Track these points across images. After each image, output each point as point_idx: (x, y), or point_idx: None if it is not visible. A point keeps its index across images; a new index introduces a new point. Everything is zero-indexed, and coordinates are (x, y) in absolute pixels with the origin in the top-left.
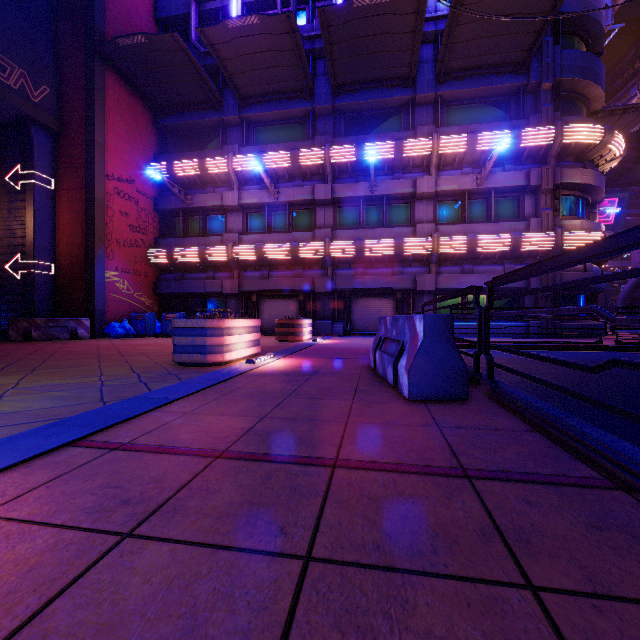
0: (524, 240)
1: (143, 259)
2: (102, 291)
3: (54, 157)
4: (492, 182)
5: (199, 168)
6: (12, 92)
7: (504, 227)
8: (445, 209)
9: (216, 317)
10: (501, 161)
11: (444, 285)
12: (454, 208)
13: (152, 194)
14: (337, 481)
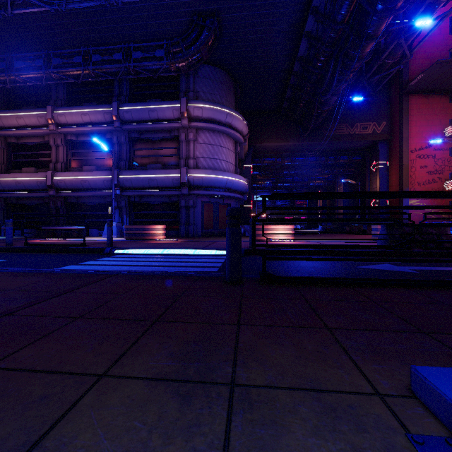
0: None
1: (439, 189)
2: (407, 211)
3: (388, 151)
4: None
5: None
6: (369, 135)
7: None
8: None
9: None
10: None
11: None
12: None
13: (448, 146)
14: None
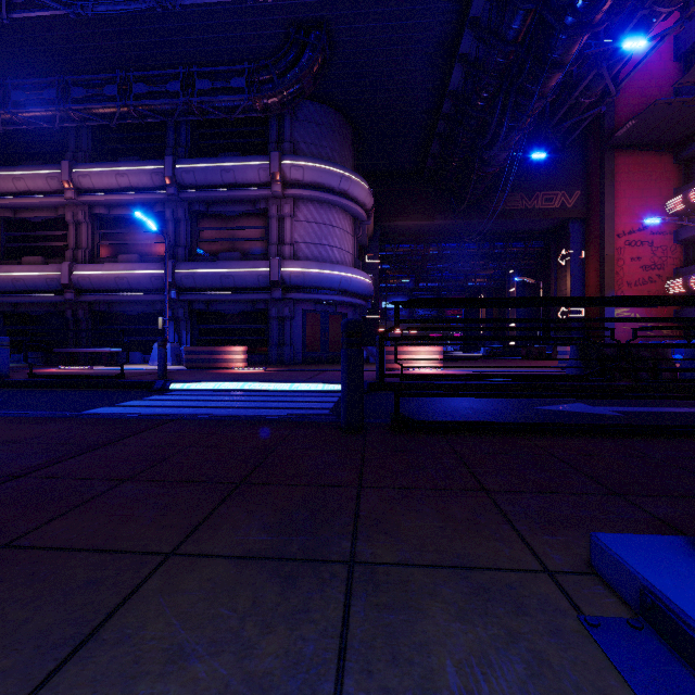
0: None
1: (659, 292)
2: (611, 325)
3: (584, 235)
4: None
5: None
6: (555, 211)
7: None
8: None
9: None
10: None
11: None
12: None
13: (671, 228)
14: None
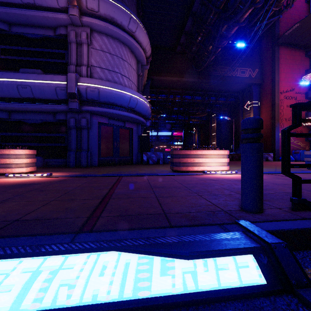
0: None
1: None
2: (278, 142)
3: (259, 93)
4: None
5: None
6: (246, 78)
7: None
8: None
9: None
10: None
11: None
12: None
13: (304, 91)
14: None
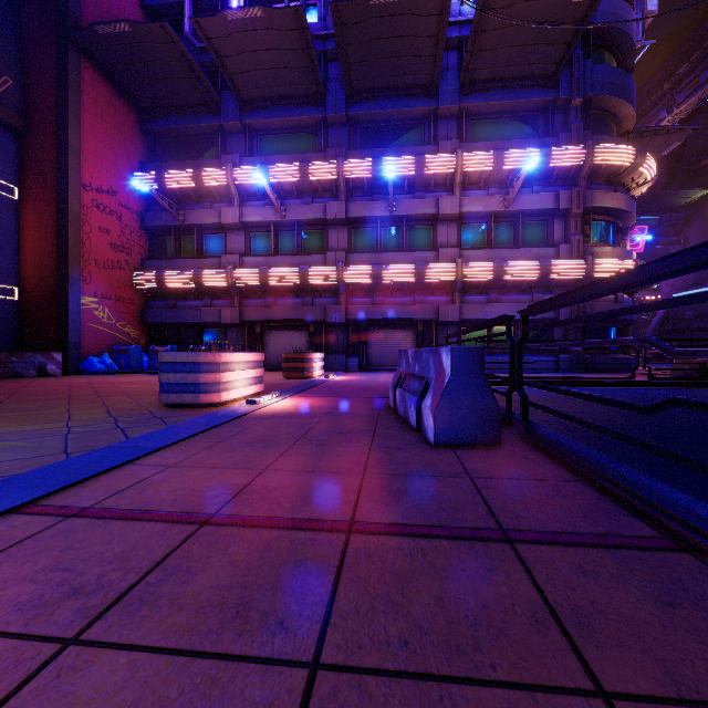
0: (553, 268)
1: (127, 283)
2: (77, 320)
3: (18, 161)
4: (520, 204)
5: (194, 180)
6: None
7: (532, 253)
8: (470, 232)
9: (211, 350)
10: (529, 182)
11: (469, 316)
12: (479, 232)
13: (138, 208)
14: (353, 551)
